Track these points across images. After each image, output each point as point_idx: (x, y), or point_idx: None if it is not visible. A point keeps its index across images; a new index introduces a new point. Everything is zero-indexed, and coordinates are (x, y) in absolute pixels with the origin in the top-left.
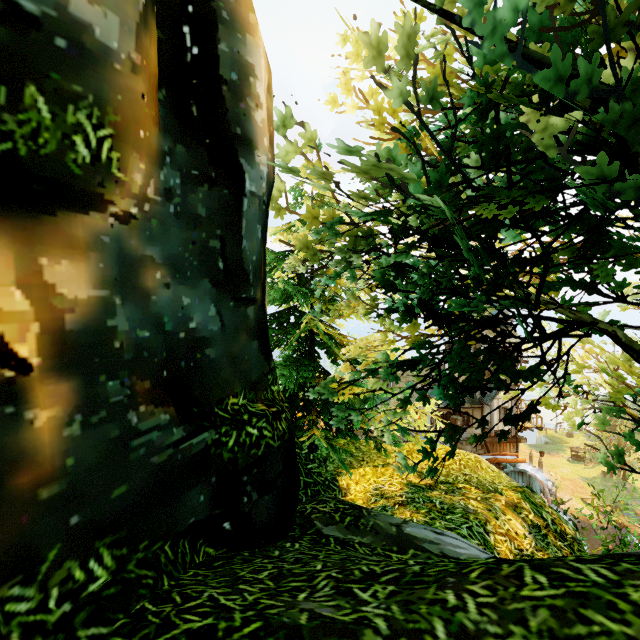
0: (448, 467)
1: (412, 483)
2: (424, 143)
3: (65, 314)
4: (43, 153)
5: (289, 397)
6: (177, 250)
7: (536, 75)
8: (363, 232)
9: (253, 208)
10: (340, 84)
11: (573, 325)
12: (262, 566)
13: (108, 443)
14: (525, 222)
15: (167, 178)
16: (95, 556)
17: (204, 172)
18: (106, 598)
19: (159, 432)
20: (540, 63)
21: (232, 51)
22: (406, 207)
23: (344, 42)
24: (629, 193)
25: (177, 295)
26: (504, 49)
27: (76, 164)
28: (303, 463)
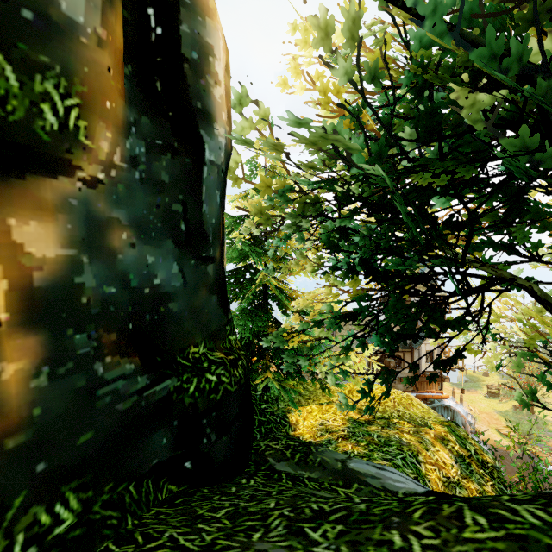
0: (384, 404)
1: (353, 419)
2: (365, 120)
3: (33, 272)
4: (12, 120)
5: (245, 344)
6: (142, 213)
7: (472, 52)
8: (311, 198)
9: (212, 175)
10: (290, 68)
11: (494, 281)
12: (220, 504)
13: (75, 393)
14: (455, 190)
15: (133, 147)
16: (61, 500)
17: (167, 142)
18: (71, 540)
19: (124, 381)
20: (473, 43)
21: (193, 32)
22: (349, 176)
23: (294, 31)
24: (550, 163)
25: (142, 254)
26: (443, 28)
27: (44, 131)
28: (257, 403)
